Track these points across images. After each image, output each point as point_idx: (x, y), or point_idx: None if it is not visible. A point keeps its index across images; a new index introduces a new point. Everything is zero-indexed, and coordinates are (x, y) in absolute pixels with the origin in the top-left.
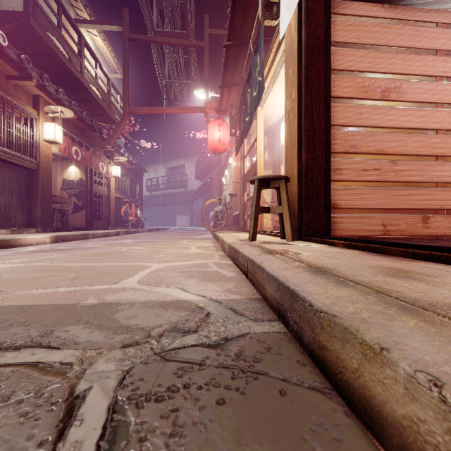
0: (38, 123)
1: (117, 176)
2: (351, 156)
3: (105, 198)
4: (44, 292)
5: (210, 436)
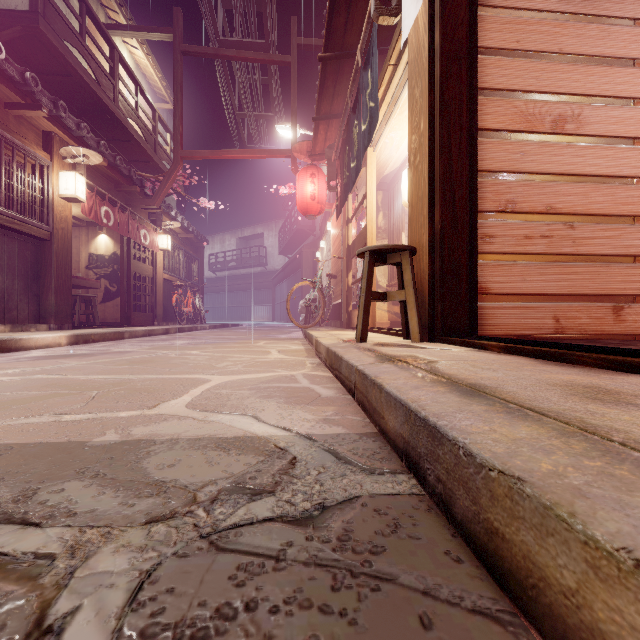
0: (51, 172)
1: (166, 249)
2: (508, 217)
3: (149, 280)
4: (40, 422)
5: None
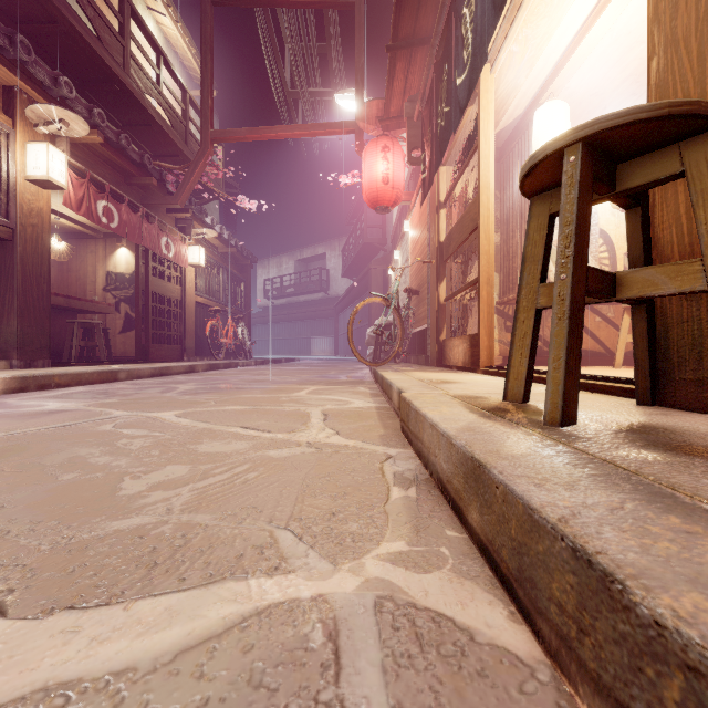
0: (13, 143)
1: (198, 264)
2: None
3: (176, 304)
4: None
5: None
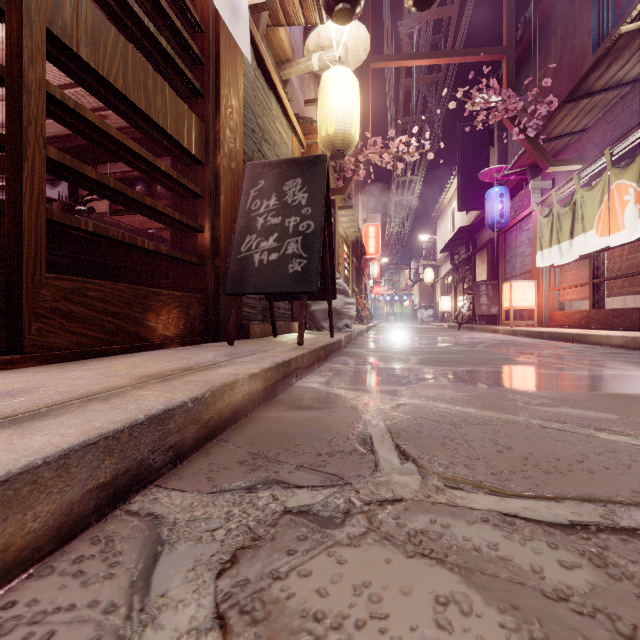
0: None
1: None
2: None
3: None
4: None
5: (312, 436)
